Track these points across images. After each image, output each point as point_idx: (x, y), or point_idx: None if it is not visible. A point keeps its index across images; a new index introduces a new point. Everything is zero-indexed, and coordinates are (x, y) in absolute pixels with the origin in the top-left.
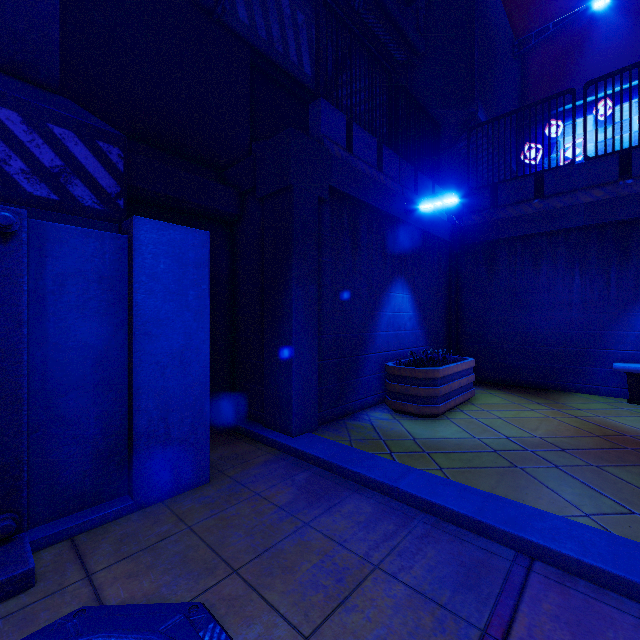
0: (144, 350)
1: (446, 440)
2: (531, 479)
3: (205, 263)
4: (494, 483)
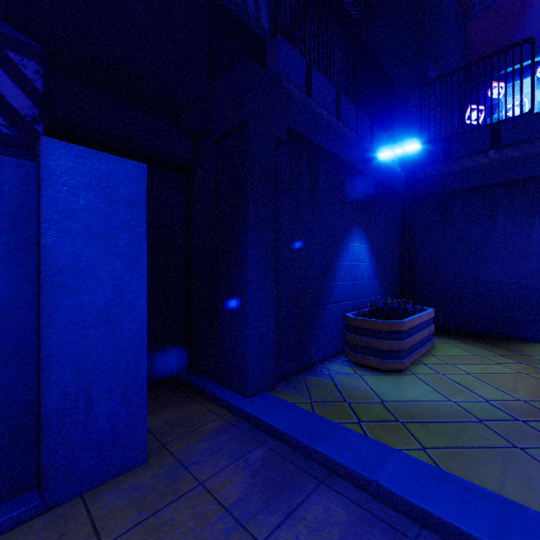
0: (56, 307)
1: (419, 404)
2: None
3: (141, 201)
4: (498, 475)
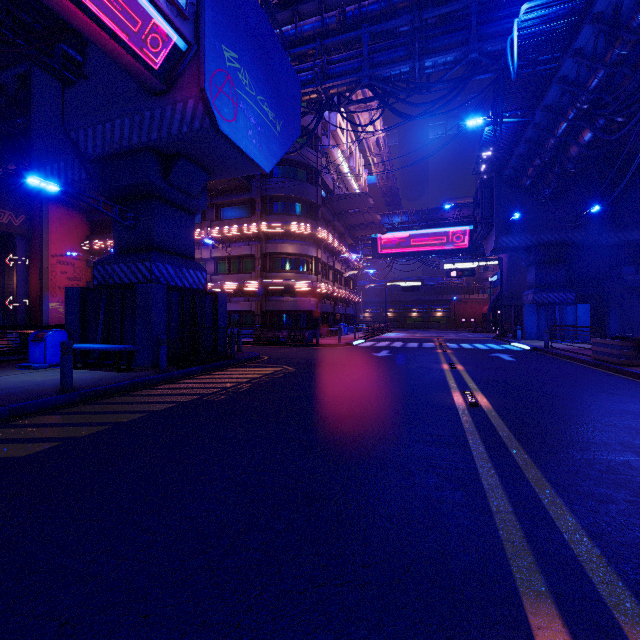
0: (578, 321)
1: None
2: None
3: (589, 308)
4: None
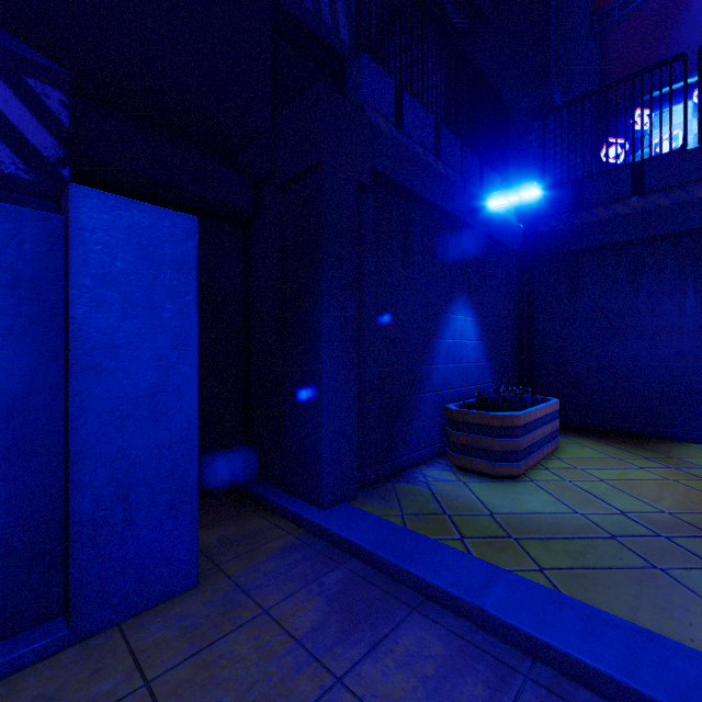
0: (88, 393)
1: (537, 516)
2: (687, 593)
3: (191, 263)
4: (632, 600)
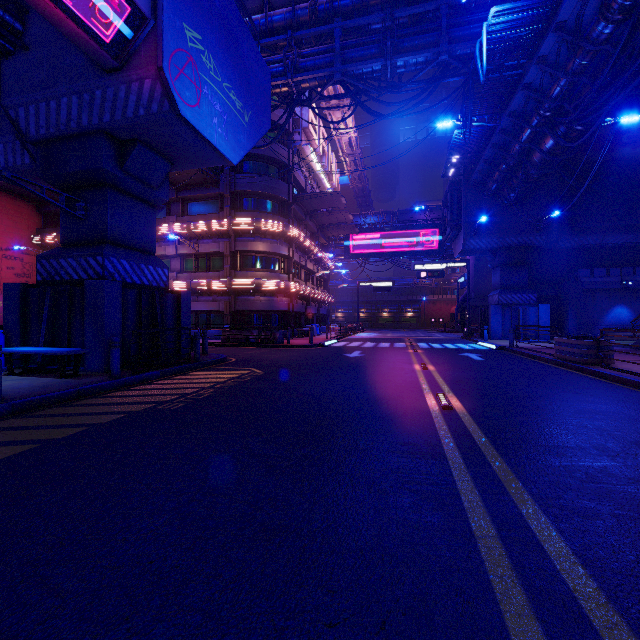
0: (540, 321)
1: None
2: None
3: (549, 309)
4: None
